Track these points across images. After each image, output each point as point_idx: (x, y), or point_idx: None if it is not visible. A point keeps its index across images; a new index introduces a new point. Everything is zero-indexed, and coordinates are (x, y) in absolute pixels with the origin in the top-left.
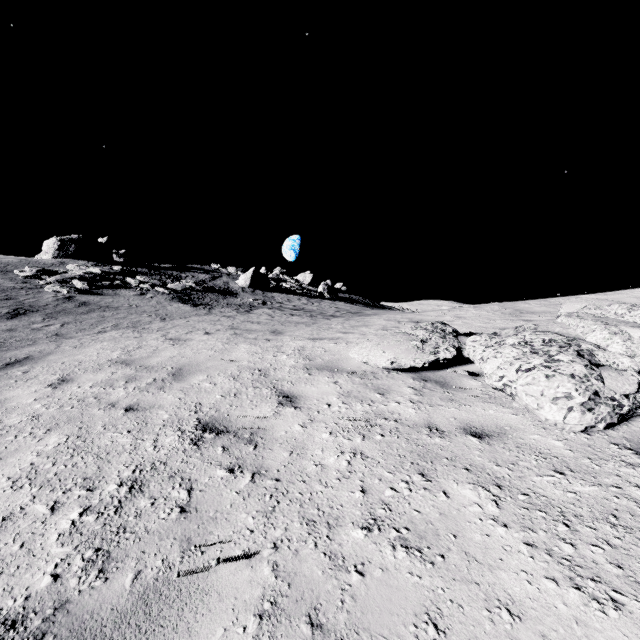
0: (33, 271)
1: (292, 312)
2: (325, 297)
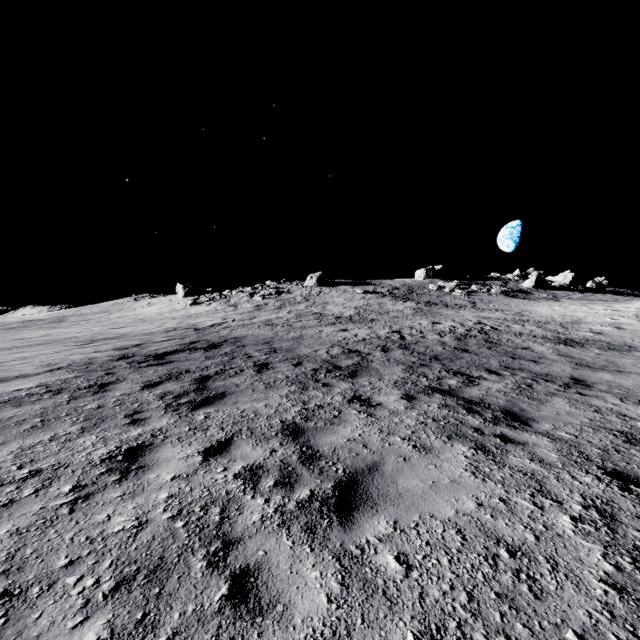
0: (436, 287)
1: (587, 300)
2: (593, 291)
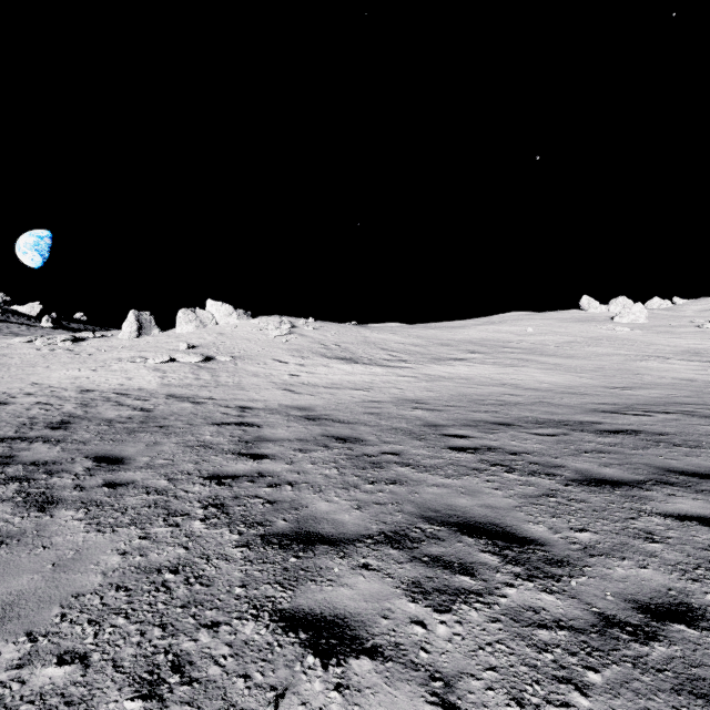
0: None
1: (6, 334)
2: (49, 326)
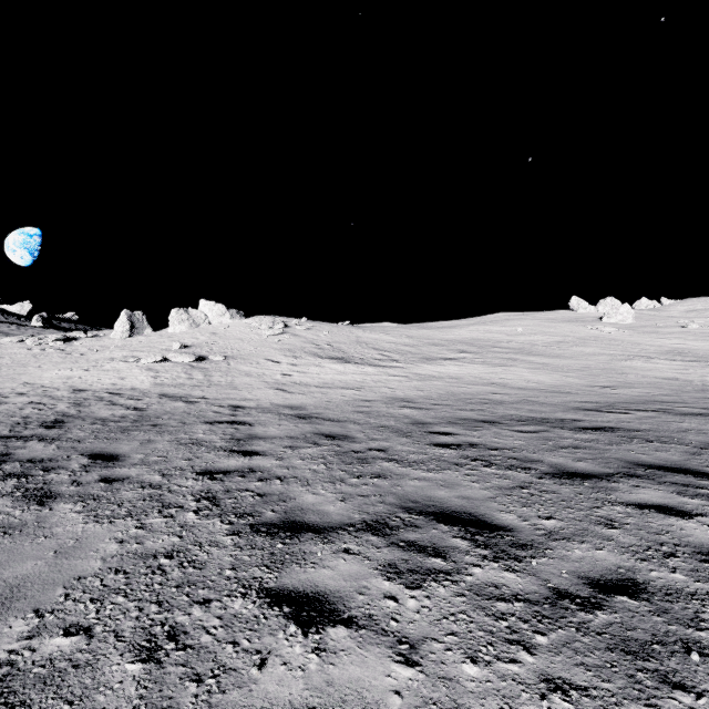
0: None
1: None
2: (39, 326)
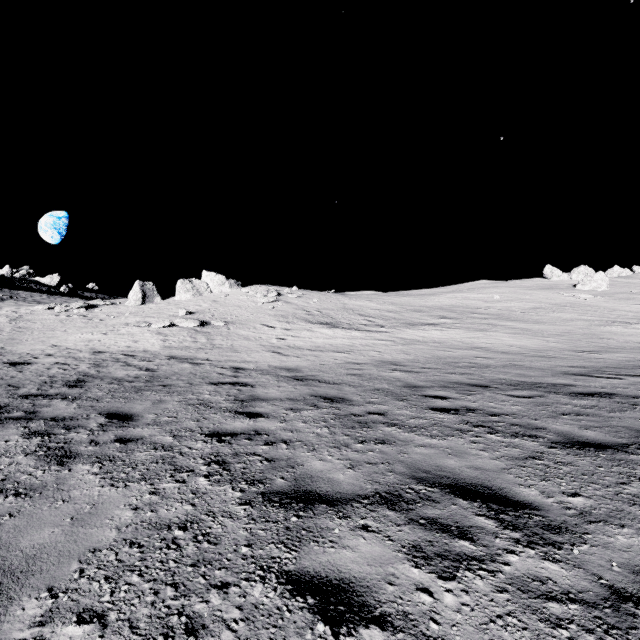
0: None
1: (30, 302)
2: (66, 295)
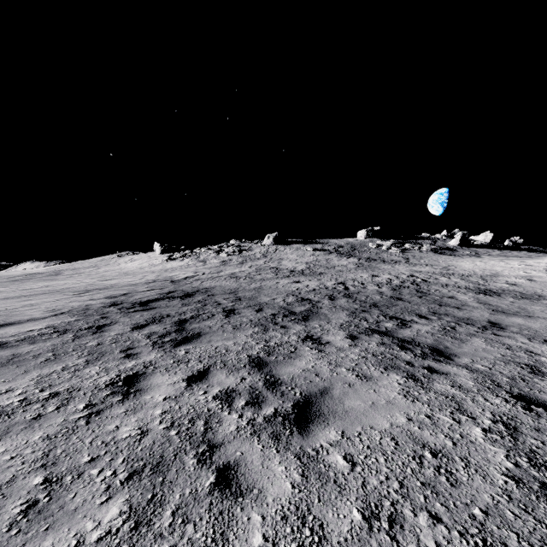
0: (375, 245)
1: (504, 256)
2: (510, 249)
